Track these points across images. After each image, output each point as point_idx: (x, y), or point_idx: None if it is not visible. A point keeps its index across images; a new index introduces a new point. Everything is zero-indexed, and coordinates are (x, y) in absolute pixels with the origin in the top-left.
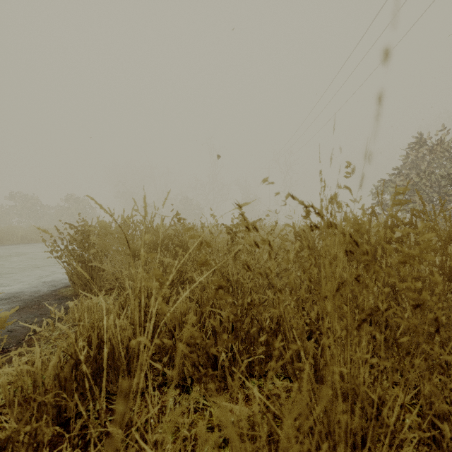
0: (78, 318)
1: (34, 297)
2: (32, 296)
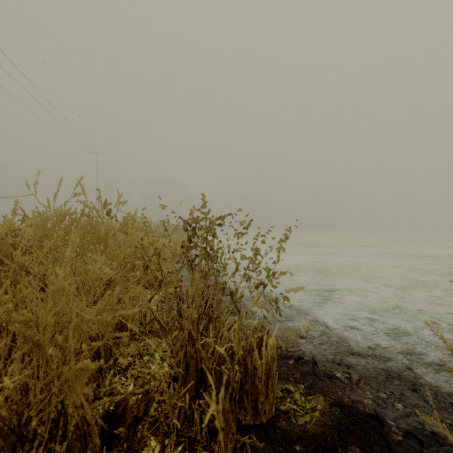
0: (144, 315)
1: (314, 370)
2: (326, 374)
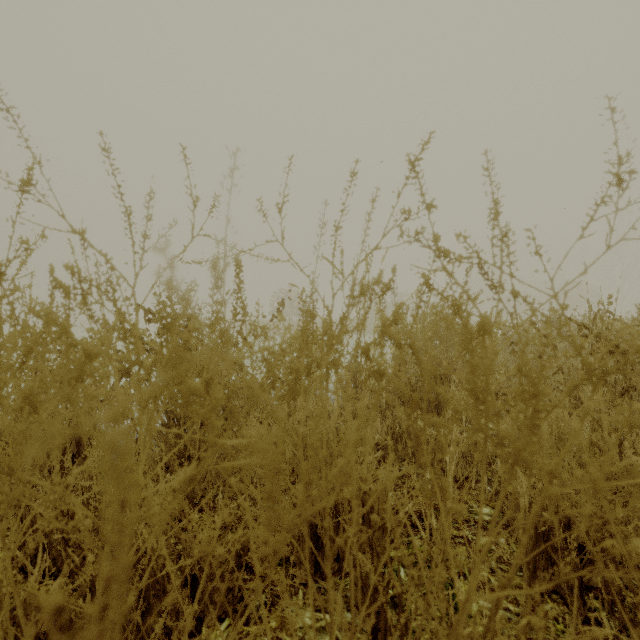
0: None
1: None
2: None
